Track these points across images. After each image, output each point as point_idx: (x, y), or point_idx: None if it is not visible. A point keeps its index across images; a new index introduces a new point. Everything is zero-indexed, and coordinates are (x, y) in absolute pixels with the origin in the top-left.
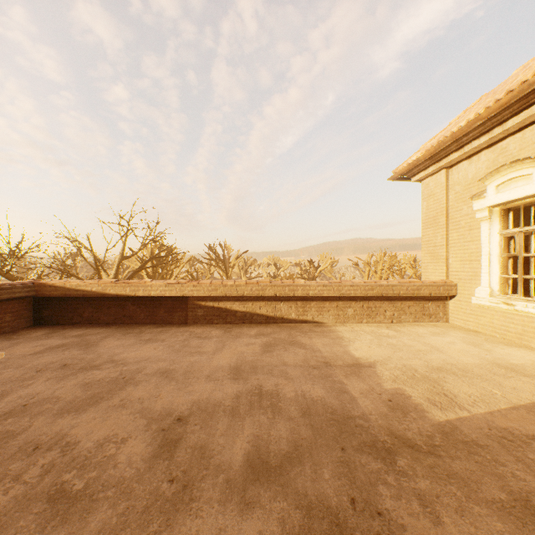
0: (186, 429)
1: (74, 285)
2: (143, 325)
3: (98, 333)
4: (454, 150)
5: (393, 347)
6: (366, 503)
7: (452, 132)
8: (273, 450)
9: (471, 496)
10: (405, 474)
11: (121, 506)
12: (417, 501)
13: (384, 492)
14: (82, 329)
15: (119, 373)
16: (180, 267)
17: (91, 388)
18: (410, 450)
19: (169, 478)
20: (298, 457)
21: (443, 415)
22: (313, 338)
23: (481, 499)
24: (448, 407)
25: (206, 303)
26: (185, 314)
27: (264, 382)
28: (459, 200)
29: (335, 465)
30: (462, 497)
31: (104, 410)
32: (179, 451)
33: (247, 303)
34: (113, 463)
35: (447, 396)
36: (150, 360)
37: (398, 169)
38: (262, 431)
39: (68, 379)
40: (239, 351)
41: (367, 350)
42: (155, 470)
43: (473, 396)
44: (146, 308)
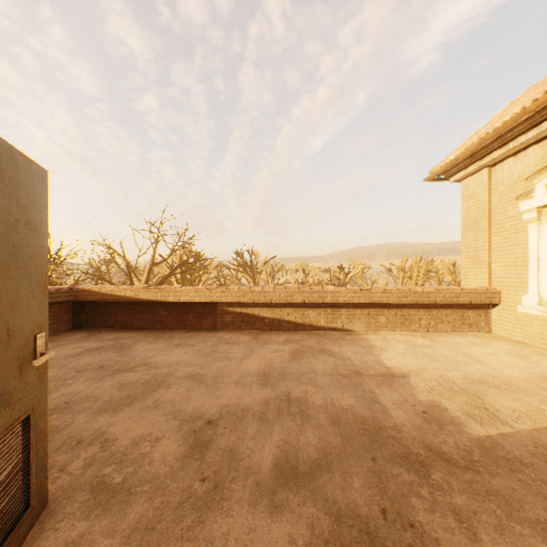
0: (216, 431)
1: (109, 290)
2: (173, 330)
3: (131, 336)
4: (497, 146)
5: (428, 357)
6: (398, 514)
7: (495, 128)
8: (302, 456)
9: (512, 515)
10: (439, 488)
11: (157, 500)
12: (452, 515)
13: (416, 505)
14: (116, 333)
15: (152, 375)
16: (208, 273)
17: (126, 389)
18: (446, 464)
19: (200, 477)
20: (327, 465)
21: (483, 429)
22: (343, 347)
23: (524, 519)
24: (489, 422)
25: (234, 309)
26: (214, 320)
27: (293, 389)
28: (503, 200)
29: (365, 474)
30: (502, 515)
31: (138, 410)
32: (210, 453)
33: (275, 310)
34: (148, 460)
35: (488, 410)
36: (180, 364)
37: (434, 169)
38: (291, 437)
39: (105, 380)
40: (267, 357)
41: (400, 360)
42: (188, 469)
43: (517, 411)
44: (176, 313)
